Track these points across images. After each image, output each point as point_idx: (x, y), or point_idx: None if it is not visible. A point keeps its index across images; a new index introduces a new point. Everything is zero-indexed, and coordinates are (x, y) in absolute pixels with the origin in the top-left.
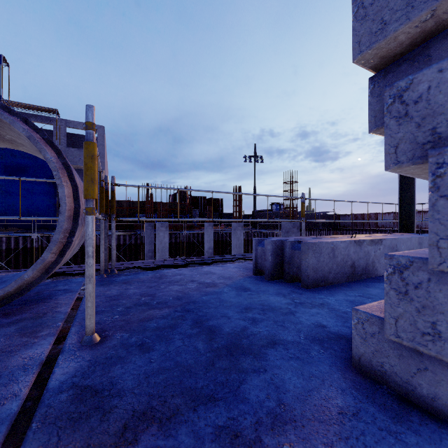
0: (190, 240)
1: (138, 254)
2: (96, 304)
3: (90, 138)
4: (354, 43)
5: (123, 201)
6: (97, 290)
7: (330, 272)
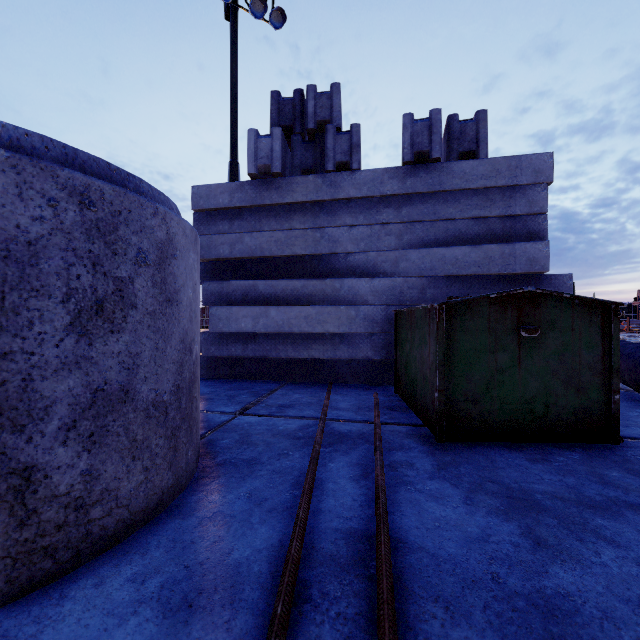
0: None
1: None
2: None
3: None
4: None
5: None
6: None
7: None
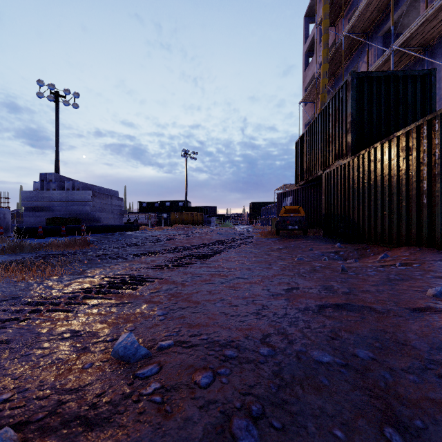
0: None
1: None
2: None
3: None
4: (22, 205)
5: None
6: None
7: None
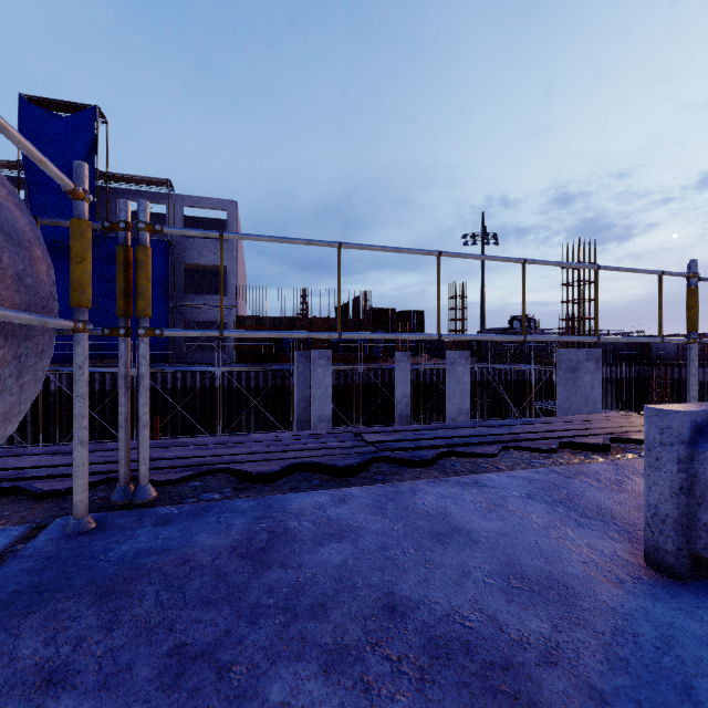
0: (370, 381)
1: (286, 402)
2: None
3: None
4: None
5: (265, 318)
6: None
7: None
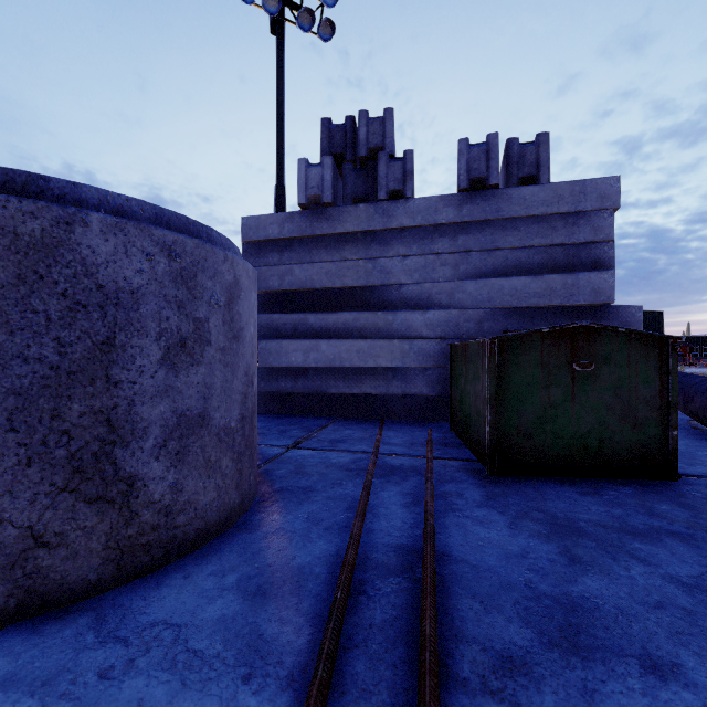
0: None
1: None
2: None
3: None
4: None
5: None
6: None
7: None
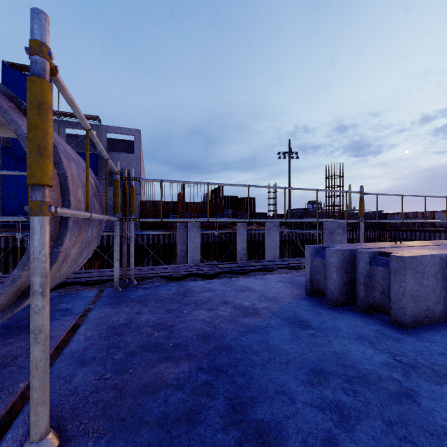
0: (222, 240)
1: (171, 253)
2: (90, 341)
3: (36, 70)
4: None
5: (158, 202)
6: (103, 312)
7: (438, 302)
